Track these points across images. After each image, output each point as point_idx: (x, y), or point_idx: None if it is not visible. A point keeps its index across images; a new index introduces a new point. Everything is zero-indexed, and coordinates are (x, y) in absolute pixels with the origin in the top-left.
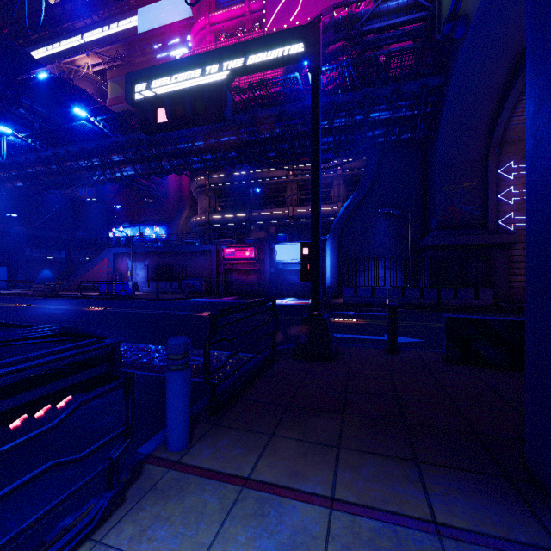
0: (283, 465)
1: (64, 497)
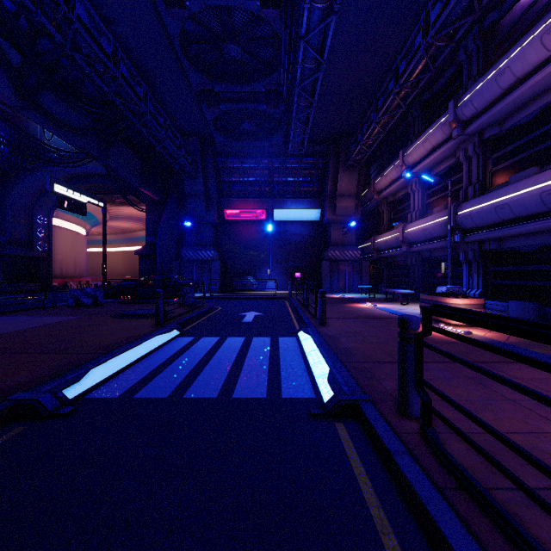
0: None
1: None
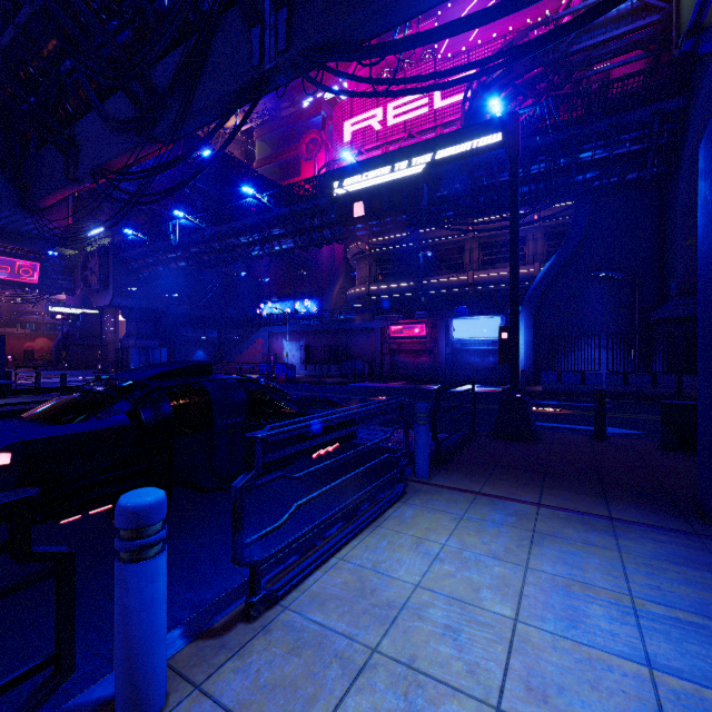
0: (501, 490)
1: (391, 474)
